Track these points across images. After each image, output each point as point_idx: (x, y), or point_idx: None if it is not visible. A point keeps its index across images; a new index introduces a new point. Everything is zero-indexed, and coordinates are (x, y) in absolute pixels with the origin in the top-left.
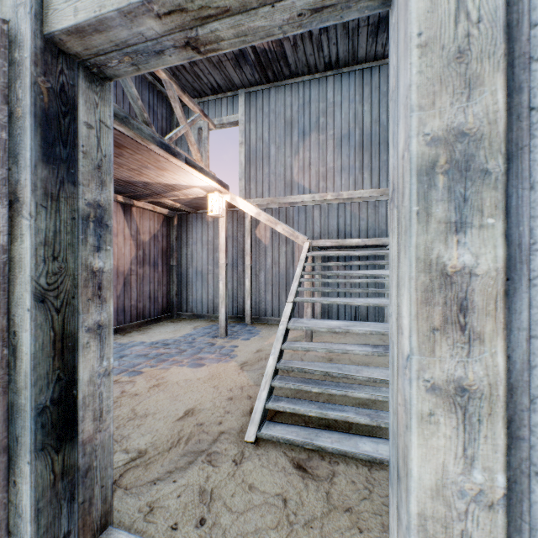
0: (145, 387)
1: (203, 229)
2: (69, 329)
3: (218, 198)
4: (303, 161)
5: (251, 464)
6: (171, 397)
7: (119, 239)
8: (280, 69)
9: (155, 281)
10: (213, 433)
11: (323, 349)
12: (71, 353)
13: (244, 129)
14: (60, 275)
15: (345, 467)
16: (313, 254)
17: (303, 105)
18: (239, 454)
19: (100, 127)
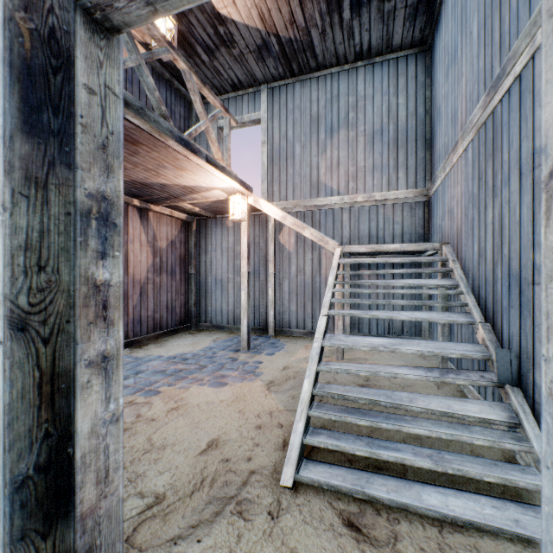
0: (163, 411)
1: (223, 235)
2: (62, 365)
3: (241, 201)
4: (330, 161)
5: (291, 518)
6: (192, 423)
7: (135, 246)
8: (306, 61)
9: (173, 290)
10: (241, 472)
11: (366, 372)
12: (64, 398)
13: (266, 127)
14: (49, 291)
15: (408, 527)
16: (345, 261)
17: (331, 99)
18: (274, 503)
19: (105, 94)
